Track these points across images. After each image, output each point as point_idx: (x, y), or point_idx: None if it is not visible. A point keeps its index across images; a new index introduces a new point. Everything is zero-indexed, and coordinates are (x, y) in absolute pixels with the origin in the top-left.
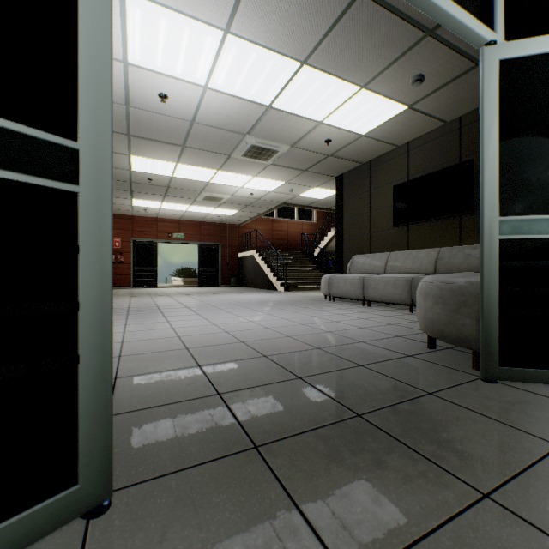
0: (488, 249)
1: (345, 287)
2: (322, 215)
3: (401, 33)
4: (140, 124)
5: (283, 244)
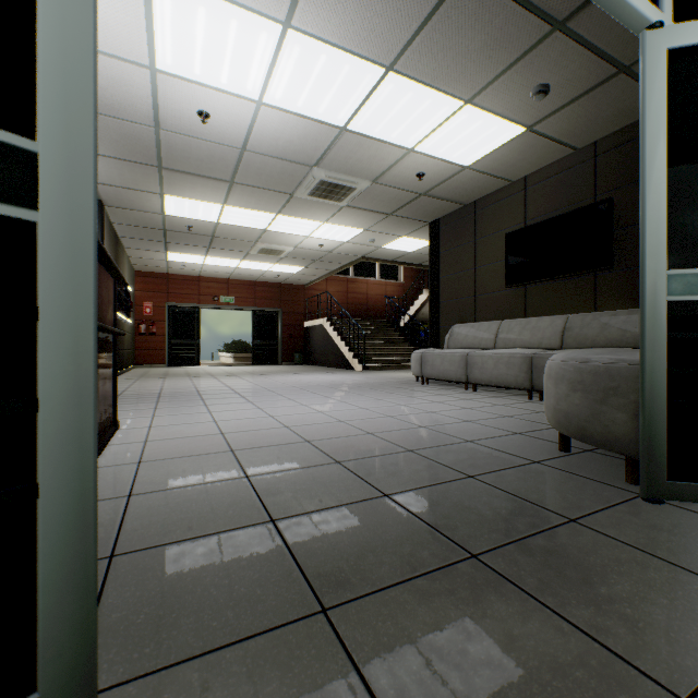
0: (651, 315)
1: (442, 366)
2: (411, 273)
3: (521, 26)
4: (174, 153)
5: (361, 311)
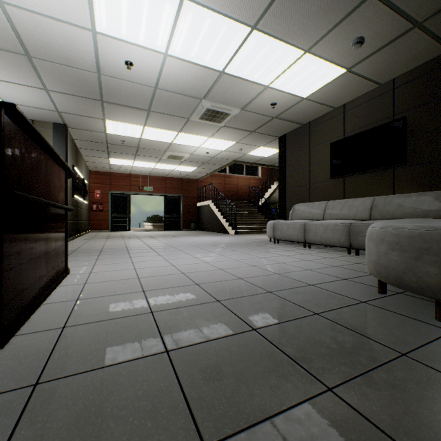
0: None
1: (288, 231)
2: (266, 171)
3: None
4: (111, 91)
5: (234, 196)
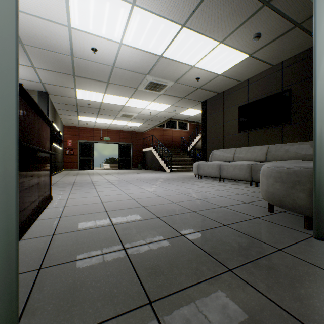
0: (319, 143)
1: (208, 170)
2: (192, 126)
3: (248, 3)
4: (80, 68)
5: (169, 144)
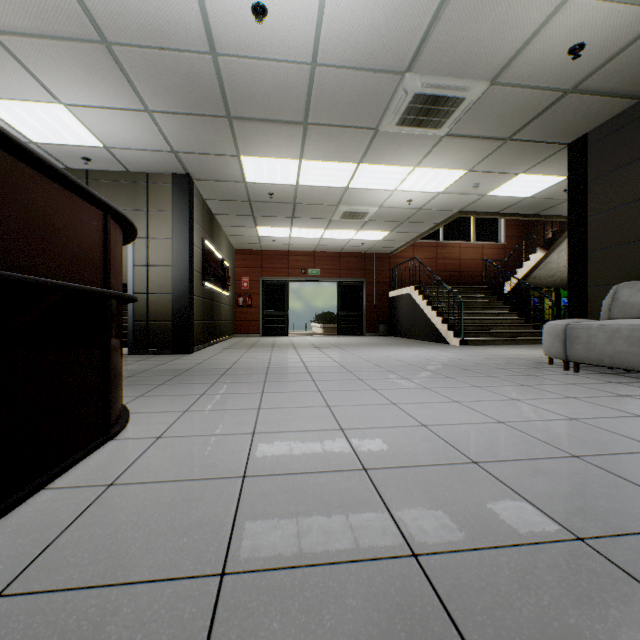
0: None
1: (610, 346)
2: (514, 232)
3: None
4: (239, 92)
5: (453, 278)
